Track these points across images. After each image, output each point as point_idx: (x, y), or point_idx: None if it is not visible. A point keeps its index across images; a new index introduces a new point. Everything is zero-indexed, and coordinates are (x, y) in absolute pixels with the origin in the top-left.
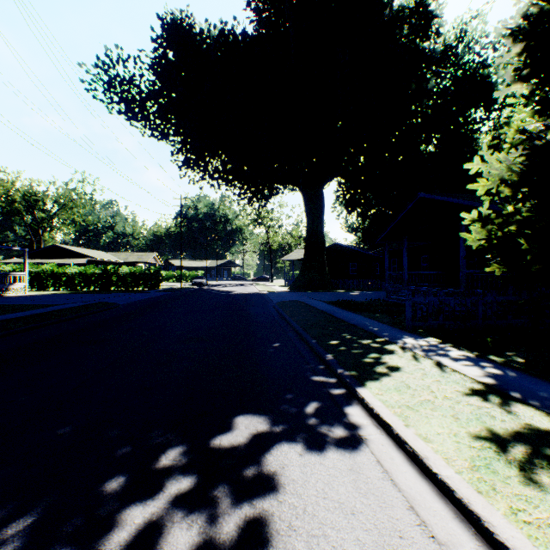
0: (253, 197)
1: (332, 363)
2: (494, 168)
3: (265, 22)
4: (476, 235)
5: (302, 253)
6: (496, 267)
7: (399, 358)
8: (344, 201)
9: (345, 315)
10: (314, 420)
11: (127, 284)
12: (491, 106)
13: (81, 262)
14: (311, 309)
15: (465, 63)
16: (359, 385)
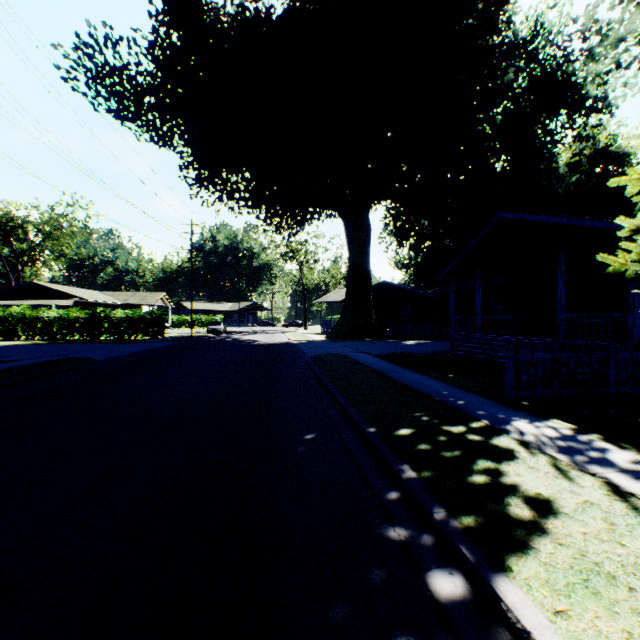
0: (281, 222)
1: (416, 491)
2: None
3: None
4: None
5: (342, 294)
6: None
7: (534, 473)
8: (394, 230)
9: (408, 377)
10: None
11: (122, 332)
12: (576, 112)
13: (65, 304)
14: (359, 367)
15: (546, 56)
16: (497, 572)
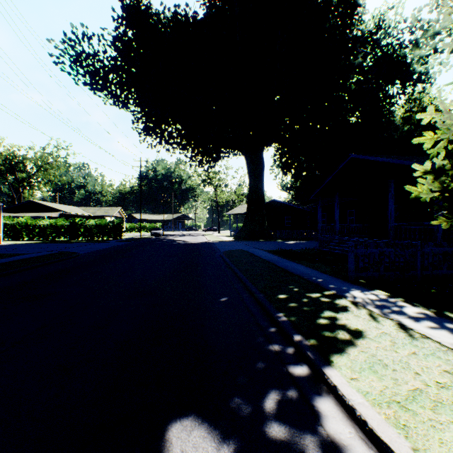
0: (202, 159)
1: (286, 327)
2: (448, 118)
3: (213, 3)
4: (429, 187)
5: (244, 208)
6: (443, 220)
7: (356, 318)
8: (280, 164)
9: (288, 265)
10: (277, 430)
11: (93, 235)
12: (406, 82)
13: (53, 215)
14: (255, 259)
15: (385, 44)
16: (325, 362)
